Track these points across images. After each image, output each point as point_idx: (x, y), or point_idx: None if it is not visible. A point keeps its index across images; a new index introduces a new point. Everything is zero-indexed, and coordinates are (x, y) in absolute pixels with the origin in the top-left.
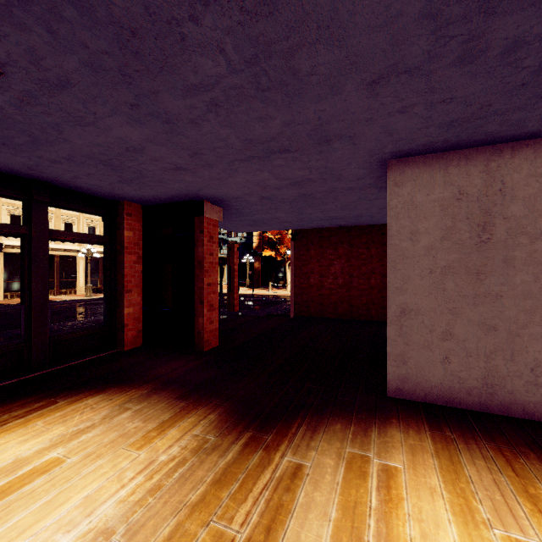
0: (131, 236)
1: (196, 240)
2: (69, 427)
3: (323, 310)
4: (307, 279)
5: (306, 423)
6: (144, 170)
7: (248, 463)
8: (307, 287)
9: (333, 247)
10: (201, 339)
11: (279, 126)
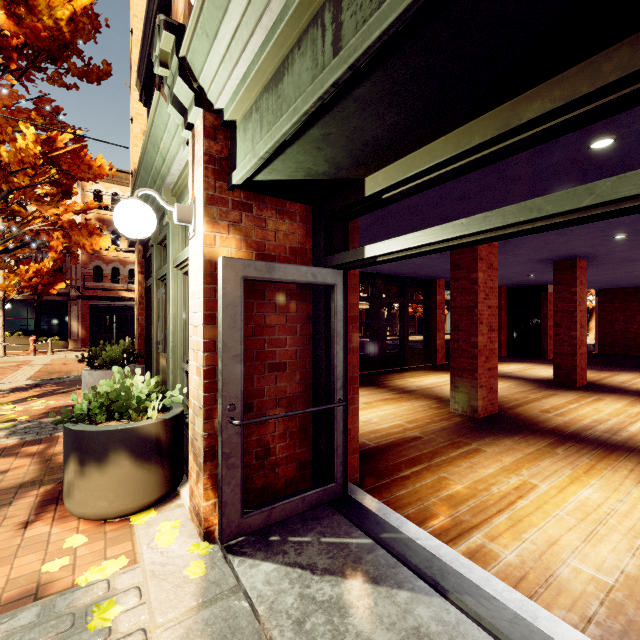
0: (503, 303)
1: (542, 304)
2: (525, 365)
3: (628, 350)
4: (611, 325)
5: (620, 371)
6: (534, 280)
7: (600, 372)
8: (611, 332)
9: (638, 301)
10: (545, 353)
11: (609, 272)
